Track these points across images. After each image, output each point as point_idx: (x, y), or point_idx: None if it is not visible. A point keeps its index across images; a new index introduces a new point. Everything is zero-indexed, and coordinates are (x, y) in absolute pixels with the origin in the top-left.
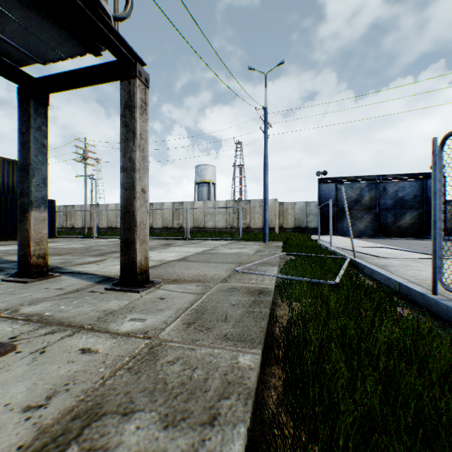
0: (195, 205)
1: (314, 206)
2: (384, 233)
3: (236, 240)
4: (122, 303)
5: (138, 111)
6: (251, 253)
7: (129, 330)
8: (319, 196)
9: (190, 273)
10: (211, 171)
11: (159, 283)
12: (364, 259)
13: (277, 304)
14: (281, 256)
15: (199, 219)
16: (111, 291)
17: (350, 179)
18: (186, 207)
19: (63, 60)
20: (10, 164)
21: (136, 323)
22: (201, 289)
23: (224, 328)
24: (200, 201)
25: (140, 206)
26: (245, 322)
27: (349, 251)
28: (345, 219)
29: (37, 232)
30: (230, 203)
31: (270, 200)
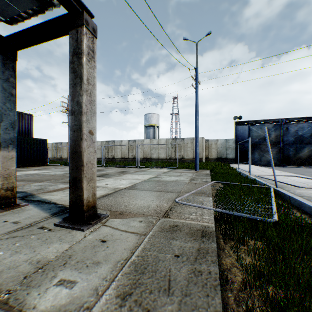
0: (144, 142)
1: (232, 142)
2: (287, 162)
3: (174, 168)
4: (62, 247)
5: (84, 58)
6: (187, 181)
7: (48, 308)
8: (236, 135)
9: (136, 204)
10: (156, 118)
11: (106, 217)
12: (285, 189)
13: (219, 245)
14: (211, 183)
15: (147, 152)
16: (60, 227)
17: (260, 122)
18: (138, 143)
19: (25, 19)
20: (17, 114)
21: (62, 290)
22: (144, 226)
23: (168, 311)
24: (147, 139)
25: (87, 147)
26: (193, 296)
27: (267, 179)
28: (255, 152)
29: (5, 169)
30: (169, 140)
31: (199, 138)
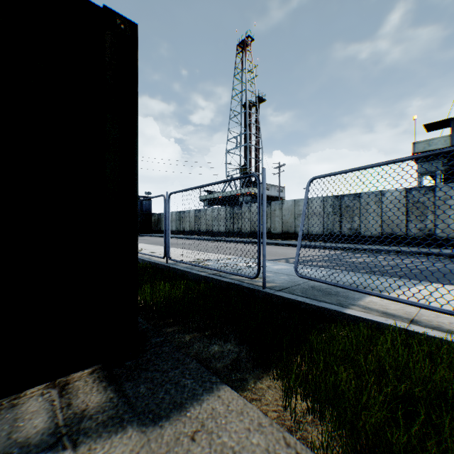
0: None
1: None
2: None
3: None
4: None
5: None
6: None
7: None
8: None
9: None
10: None
11: None
12: None
13: None
14: None
15: None
16: None
17: None
18: None
19: None
20: None
21: None
22: None
23: None
24: None
25: None
26: None
27: None
28: None
29: None
30: None
31: None
